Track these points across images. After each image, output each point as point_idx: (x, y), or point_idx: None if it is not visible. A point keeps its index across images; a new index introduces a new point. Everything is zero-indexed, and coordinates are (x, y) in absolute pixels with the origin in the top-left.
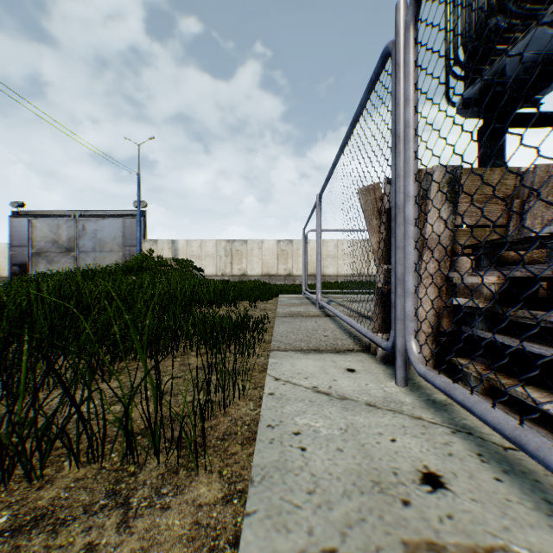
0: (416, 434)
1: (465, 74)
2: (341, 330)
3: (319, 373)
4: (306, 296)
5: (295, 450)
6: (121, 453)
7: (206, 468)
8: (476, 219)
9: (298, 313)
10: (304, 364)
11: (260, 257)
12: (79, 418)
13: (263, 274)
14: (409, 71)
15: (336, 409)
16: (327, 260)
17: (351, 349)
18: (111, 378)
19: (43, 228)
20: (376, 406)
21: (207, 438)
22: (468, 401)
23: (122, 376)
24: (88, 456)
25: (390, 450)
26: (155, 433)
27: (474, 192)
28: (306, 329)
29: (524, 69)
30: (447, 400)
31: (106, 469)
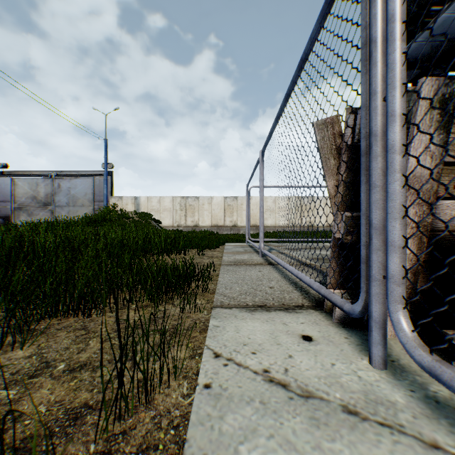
0: None
1: None
2: (286, 280)
3: (269, 344)
4: (249, 245)
5: None
6: None
7: None
8: None
9: (242, 261)
10: (250, 328)
11: (210, 210)
12: None
13: (213, 225)
14: None
15: (301, 421)
16: (266, 213)
17: (300, 305)
18: (24, 344)
19: (24, 186)
20: (358, 414)
21: None
22: None
23: (43, 338)
24: None
25: None
26: None
27: None
28: (250, 279)
29: None
30: (453, 397)
31: None
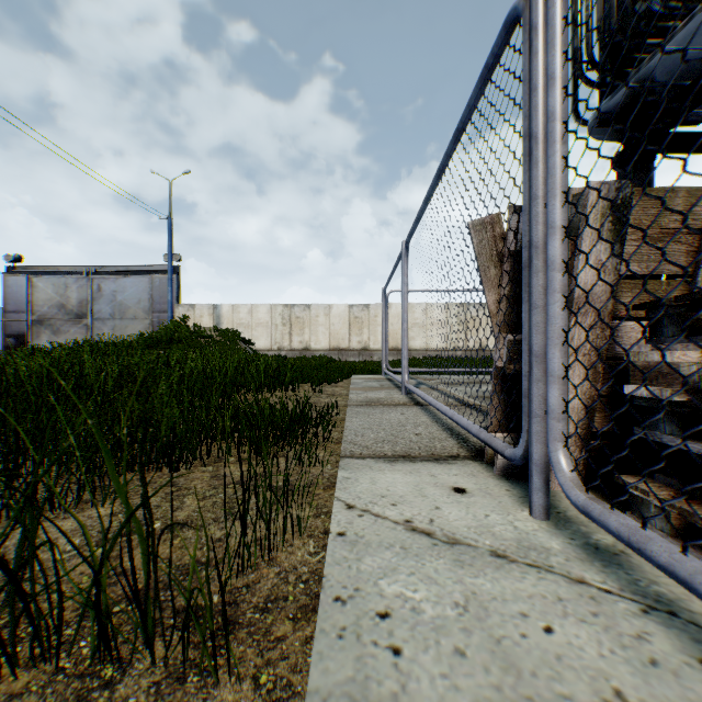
0: (584, 615)
1: (600, 81)
2: (438, 425)
3: (412, 496)
4: (387, 377)
5: (382, 654)
6: (96, 638)
7: (230, 676)
8: (647, 266)
9: (378, 400)
10: (390, 479)
11: (327, 326)
12: (14, 592)
13: (332, 348)
14: (554, 33)
15: (445, 563)
16: (413, 330)
17: (455, 455)
18: (105, 500)
19: (47, 288)
20: (507, 557)
21: (240, 608)
22: (681, 566)
23: None
24: (33, 653)
25: (548, 653)
26: (146, 613)
27: (691, 205)
28: (389, 424)
29: (683, 72)
30: (616, 545)
31: (65, 674)
